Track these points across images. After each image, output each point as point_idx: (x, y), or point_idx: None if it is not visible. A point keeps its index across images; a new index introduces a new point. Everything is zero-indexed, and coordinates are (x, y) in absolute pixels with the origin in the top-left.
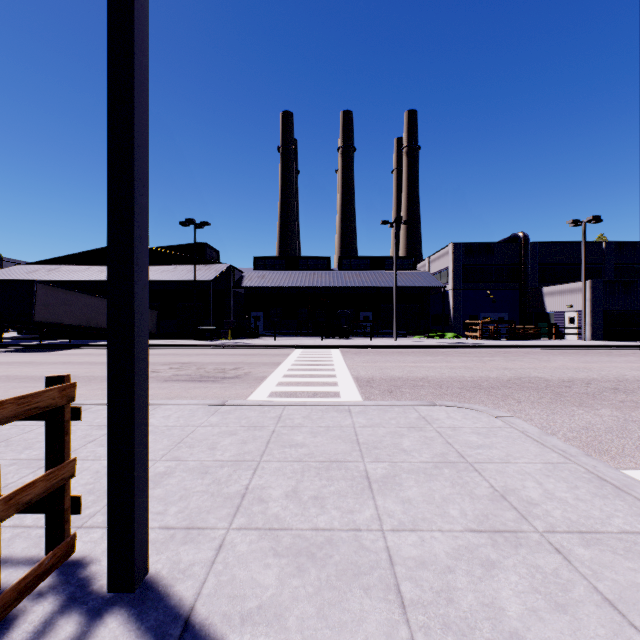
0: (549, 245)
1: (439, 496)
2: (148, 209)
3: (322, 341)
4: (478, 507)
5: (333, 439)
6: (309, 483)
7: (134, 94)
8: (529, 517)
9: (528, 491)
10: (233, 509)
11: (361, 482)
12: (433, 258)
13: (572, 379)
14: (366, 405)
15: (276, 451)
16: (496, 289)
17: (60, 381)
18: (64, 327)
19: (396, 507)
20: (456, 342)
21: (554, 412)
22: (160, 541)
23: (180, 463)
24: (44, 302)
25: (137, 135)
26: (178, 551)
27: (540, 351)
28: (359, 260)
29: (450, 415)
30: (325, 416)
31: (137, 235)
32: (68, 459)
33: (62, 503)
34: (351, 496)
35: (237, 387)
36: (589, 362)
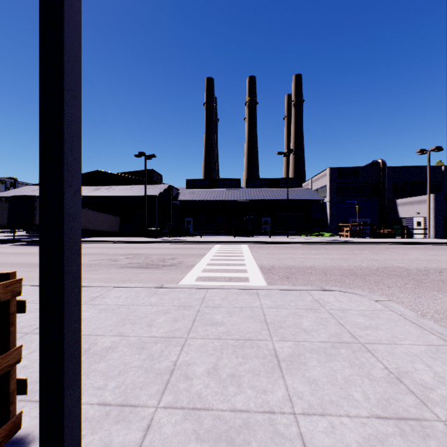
0: (401, 168)
1: (341, 377)
2: (80, 121)
3: (235, 238)
4: (378, 390)
5: (246, 318)
6: (227, 360)
7: (64, 10)
8: (428, 403)
9: (420, 374)
10: (162, 386)
11: (271, 360)
12: (314, 179)
13: (427, 268)
14: (270, 289)
15: (200, 329)
16: (361, 201)
17: (5, 278)
18: None
19: (304, 388)
20: (332, 239)
21: (419, 296)
22: (96, 419)
23: (123, 338)
24: None
25: (67, 49)
26: (110, 431)
27: (396, 246)
28: (261, 181)
29: (338, 298)
30: (239, 298)
31: (67, 143)
32: (13, 347)
33: (7, 387)
34: (263, 375)
35: (173, 273)
36: (437, 255)
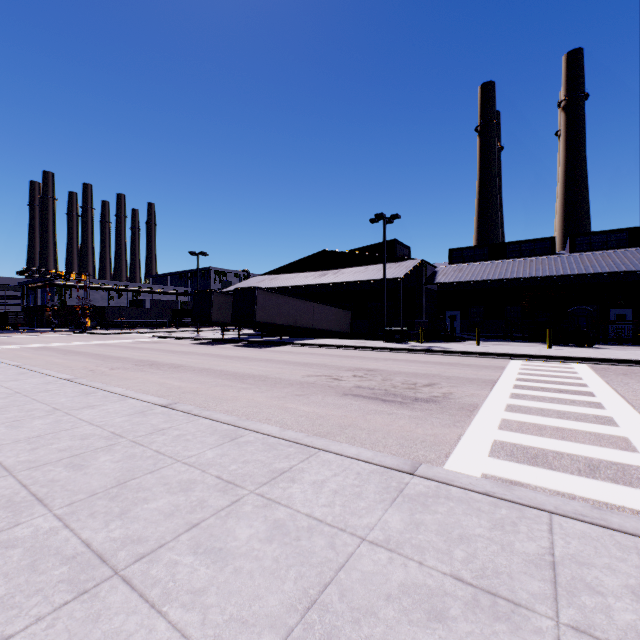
0: None
1: None
2: None
3: (550, 350)
4: None
5: None
6: None
7: None
8: None
9: None
10: None
11: None
12: None
13: None
14: None
15: None
16: None
17: None
18: (276, 326)
19: None
20: None
21: None
22: None
23: None
24: (262, 305)
25: None
26: None
27: None
28: (605, 235)
29: None
30: None
31: None
32: None
33: None
34: None
35: (433, 420)
36: None
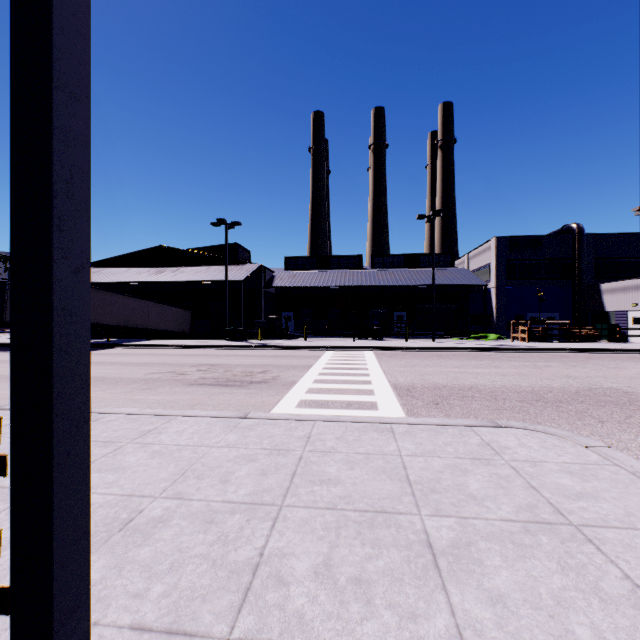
0: (608, 237)
1: (547, 592)
2: (88, 143)
3: (354, 342)
4: (620, 623)
5: (375, 473)
6: (347, 550)
7: None
8: None
9: None
10: (239, 595)
11: (421, 553)
12: (473, 254)
13: None
14: (412, 423)
15: (303, 490)
16: (545, 286)
17: None
18: (103, 327)
19: (483, 612)
20: (501, 344)
21: None
22: None
23: (182, 503)
24: None
25: (60, 9)
26: None
27: (603, 355)
28: (392, 258)
29: (522, 441)
30: (363, 437)
31: (60, 180)
32: None
33: None
34: (410, 581)
35: (263, 394)
36: None
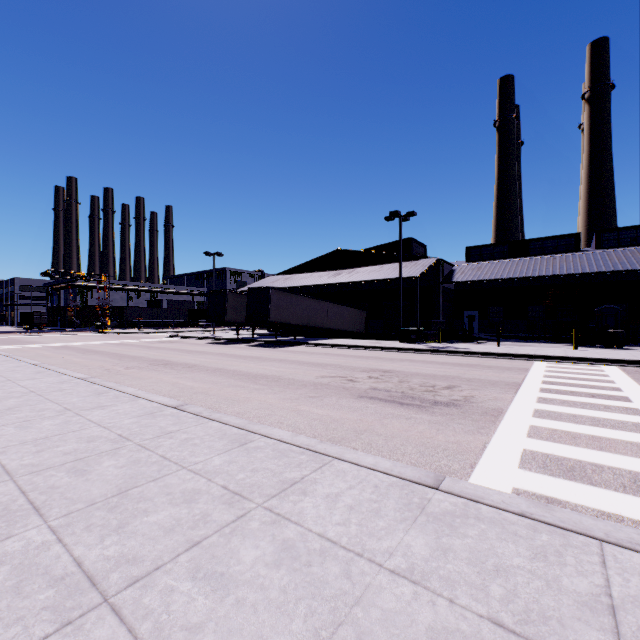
0: None
1: None
2: None
3: (577, 351)
4: None
5: None
6: None
7: None
8: None
9: None
10: None
11: None
12: None
13: None
14: None
15: None
16: None
17: None
18: (290, 326)
19: None
20: None
21: None
22: None
23: None
24: (276, 305)
25: None
26: None
27: None
28: (635, 231)
29: None
30: None
31: None
32: None
33: None
34: None
35: (455, 426)
36: None
